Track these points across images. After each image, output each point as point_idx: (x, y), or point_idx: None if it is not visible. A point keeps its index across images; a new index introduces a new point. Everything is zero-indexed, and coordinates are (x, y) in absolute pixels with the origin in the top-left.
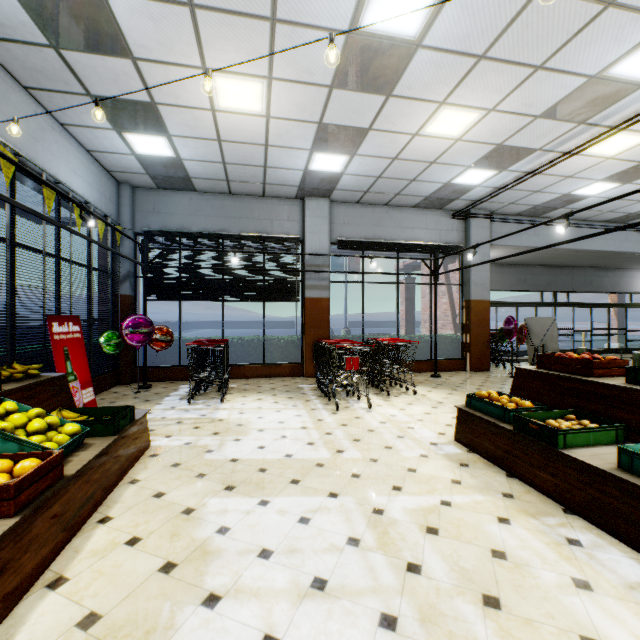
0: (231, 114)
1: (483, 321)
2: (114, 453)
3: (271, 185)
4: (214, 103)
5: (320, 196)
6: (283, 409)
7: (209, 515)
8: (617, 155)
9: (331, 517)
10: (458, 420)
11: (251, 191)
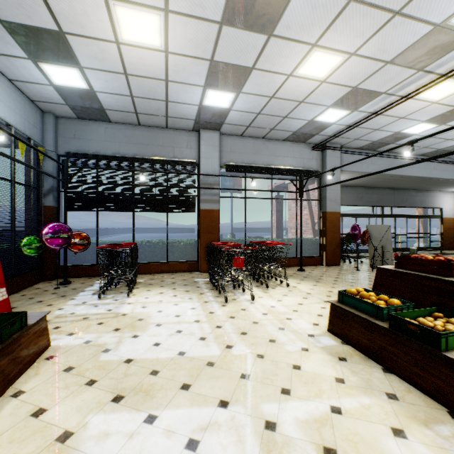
0: (134, 48)
1: (335, 228)
2: None
3: (172, 118)
4: (118, 35)
5: (212, 129)
6: (180, 302)
7: (87, 442)
8: (440, 100)
9: (221, 438)
10: (331, 314)
11: (156, 123)
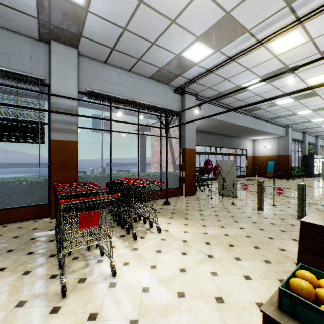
0: None
1: (192, 162)
2: None
3: None
4: None
5: (68, 43)
6: None
7: None
8: (281, 54)
9: None
10: None
11: None
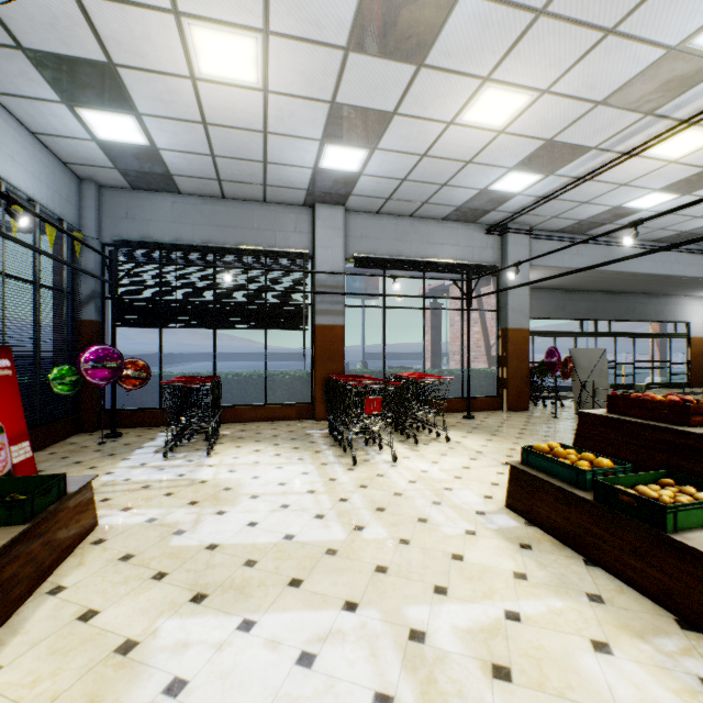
0: (217, 85)
1: (522, 353)
2: (24, 550)
3: (273, 187)
4: (194, 68)
5: (333, 203)
6: (286, 464)
7: (158, 655)
8: (682, 158)
9: (347, 651)
10: (511, 481)
11: (249, 195)
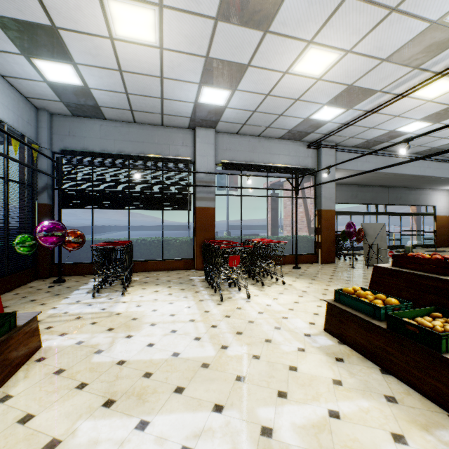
0: (128, 43)
1: (330, 225)
2: None
3: (168, 116)
4: (111, 30)
5: (208, 127)
6: (175, 301)
7: None
8: (435, 98)
9: (216, 445)
10: (328, 313)
11: (152, 120)
